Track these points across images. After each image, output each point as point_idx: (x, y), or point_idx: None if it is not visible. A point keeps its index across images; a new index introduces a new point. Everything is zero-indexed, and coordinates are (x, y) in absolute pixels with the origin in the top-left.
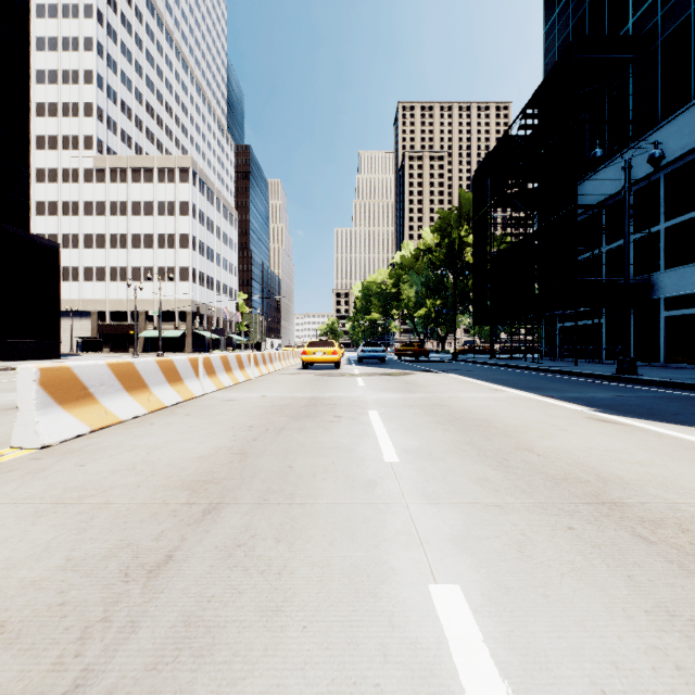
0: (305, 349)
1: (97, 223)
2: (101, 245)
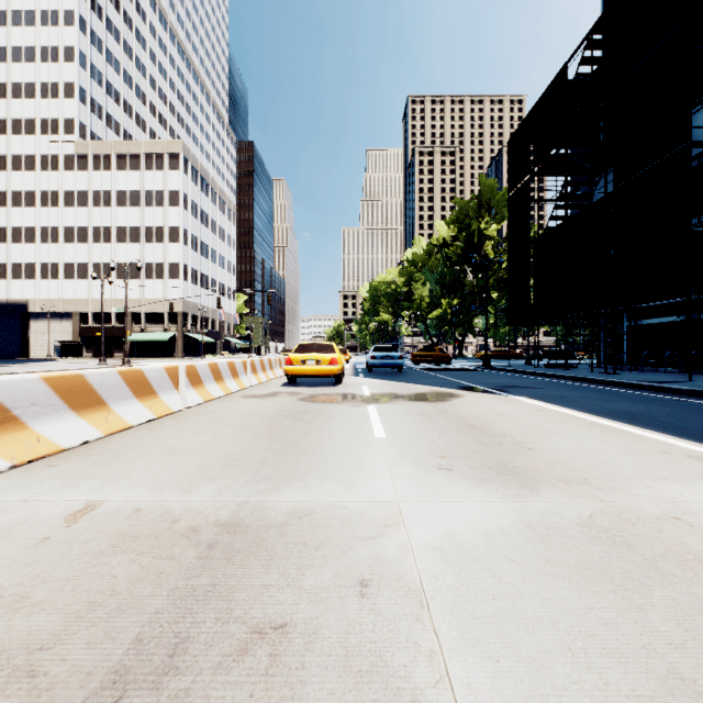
0: (290, 355)
1: (78, 214)
2: (83, 240)
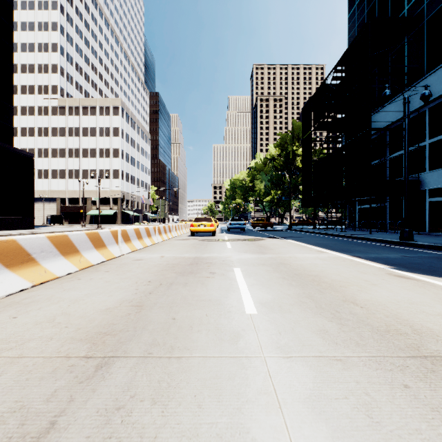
0: (192, 223)
1: (60, 141)
2: (62, 156)
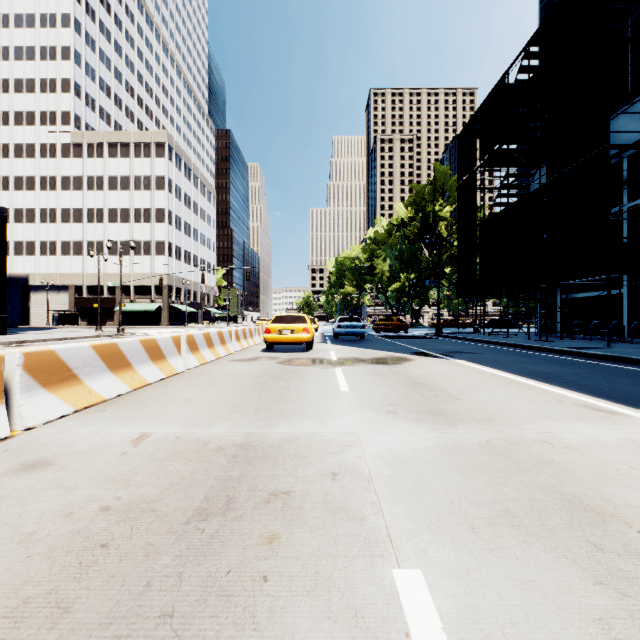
0: (269, 325)
1: (74, 197)
2: (78, 220)
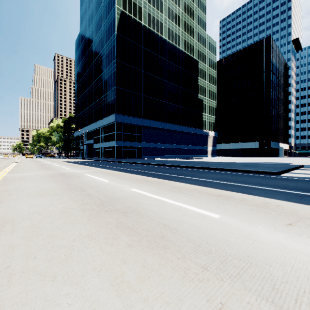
0: (27, 155)
1: None
2: None
